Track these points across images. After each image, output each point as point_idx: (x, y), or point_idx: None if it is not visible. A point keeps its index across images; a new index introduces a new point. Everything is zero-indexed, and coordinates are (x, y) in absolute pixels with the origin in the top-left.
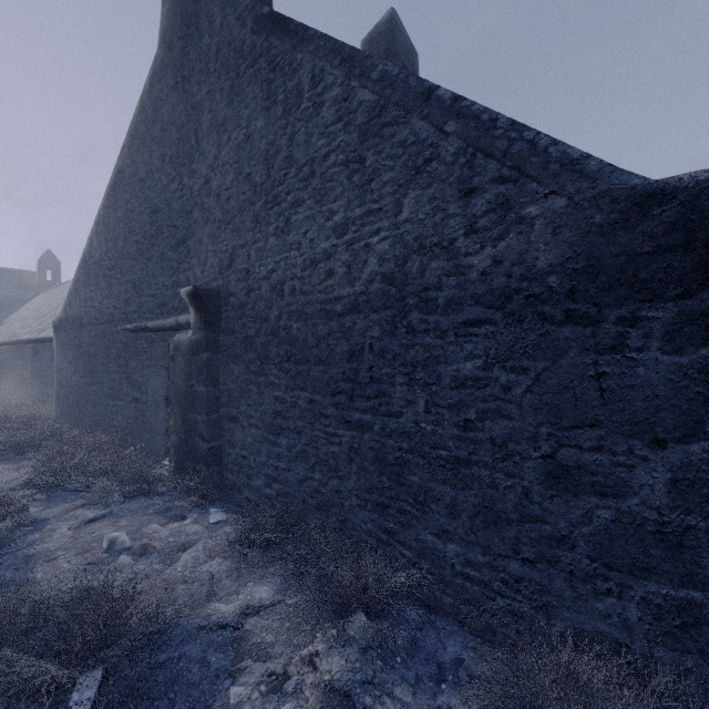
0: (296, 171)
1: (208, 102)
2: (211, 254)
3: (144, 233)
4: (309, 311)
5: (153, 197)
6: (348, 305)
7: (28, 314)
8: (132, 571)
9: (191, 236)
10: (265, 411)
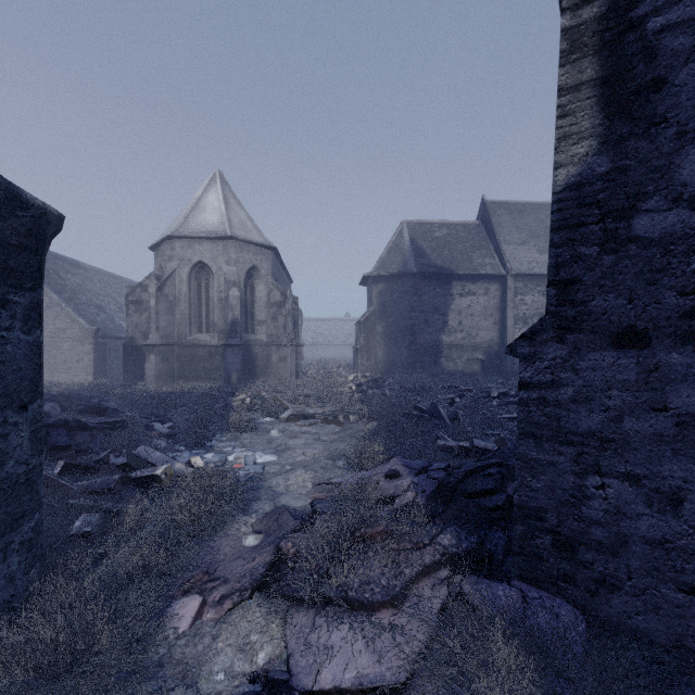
0: None
1: None
2: None
3: None
4: None
5: None
6: None
7: None
8: None
9: None
10: None
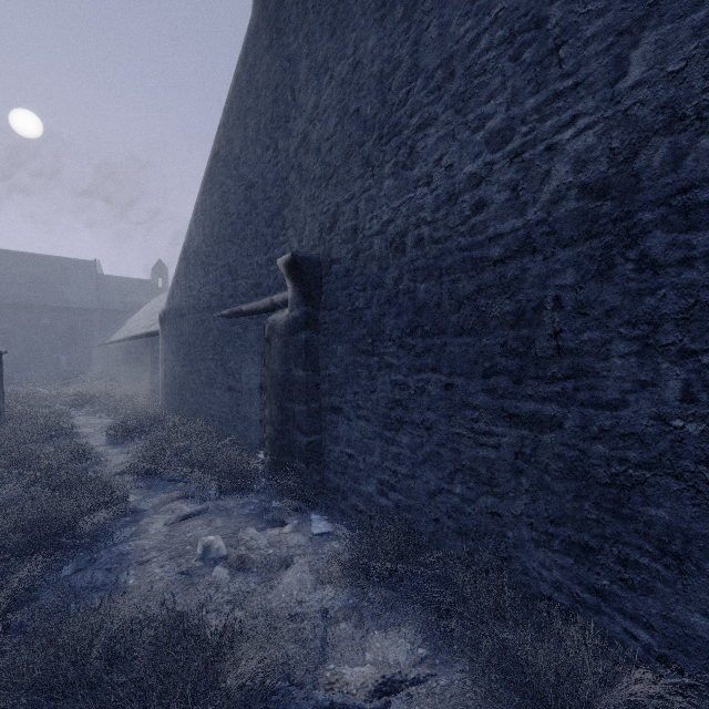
0: (424, 81)
1: (306, 46)
2: (309, 219)
3: (238, 212)
4: (445, 264)
5: (247, 172)
6: (512, 244)
7: (143, 314)
8: (228, 590)
9: (286, 205)
10: (378, 400)
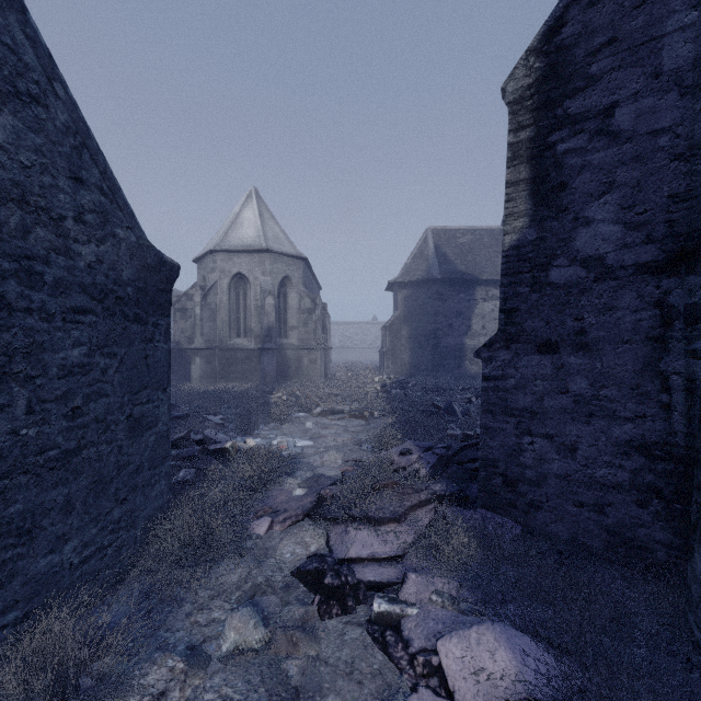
0: None
1: None
2: None
3: None
4: None
5: None
6: None
7: None
8: None
9: None
10: None
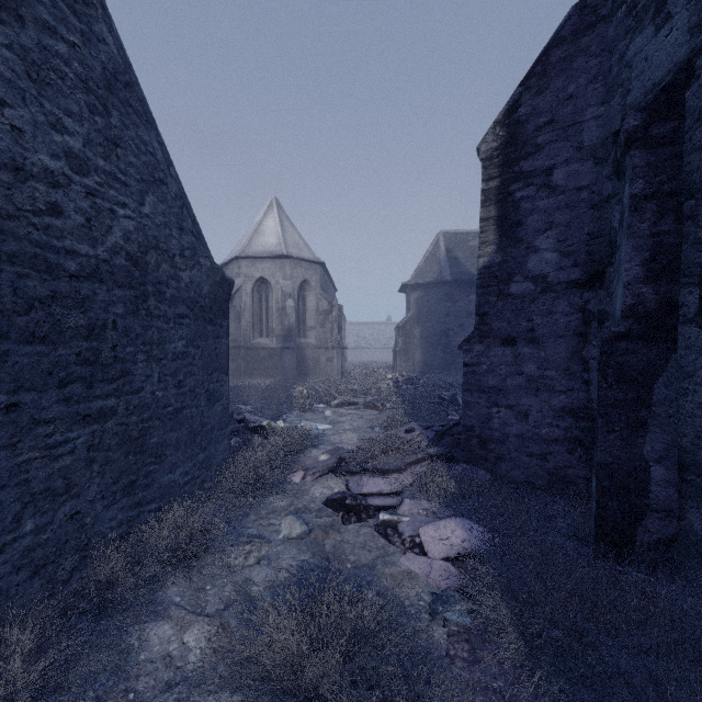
0: None
1: None
2: None
3: None
4: (8, 248)
5: None
6: (87, 267)
7: None
8: None
9: None
10: None
